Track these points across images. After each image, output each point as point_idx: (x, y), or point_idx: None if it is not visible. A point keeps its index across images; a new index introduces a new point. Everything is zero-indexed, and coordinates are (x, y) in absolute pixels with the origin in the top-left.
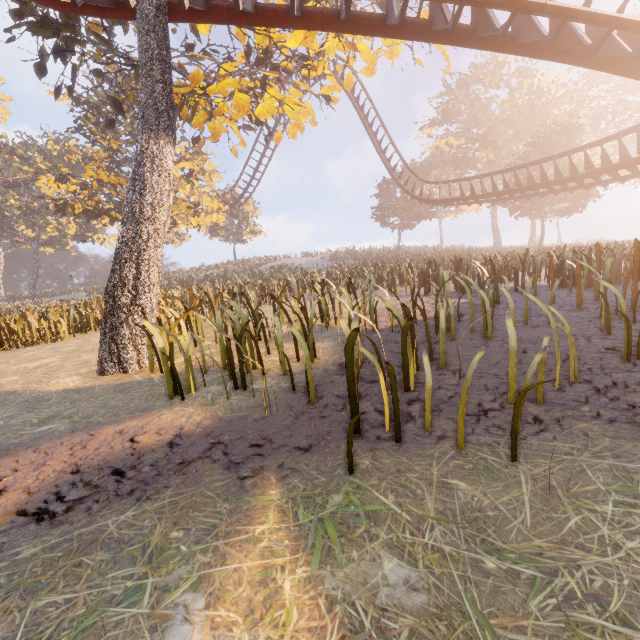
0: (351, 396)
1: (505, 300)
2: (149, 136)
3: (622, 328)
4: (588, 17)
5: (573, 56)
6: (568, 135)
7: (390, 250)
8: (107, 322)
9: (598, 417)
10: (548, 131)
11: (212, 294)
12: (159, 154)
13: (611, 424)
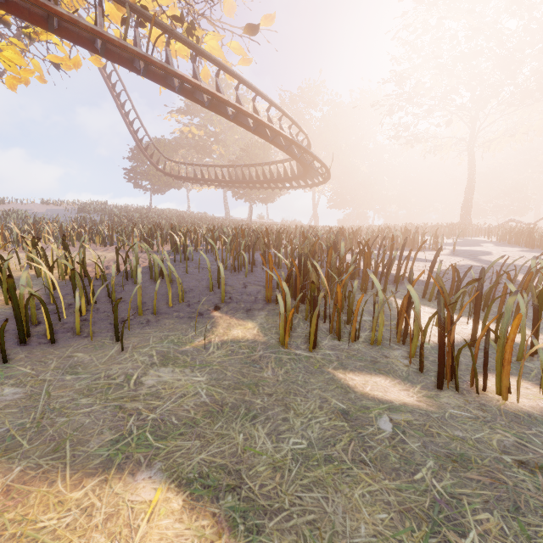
0: (18, 319)
1: (194, 258)
2: None
3: (228, 275)
4: (225, 101)
5: (228, 116)
6: (265, 151)
7: (143, 209)
8: None
9: (178, 317)
10: (254, 145)
11: None
12: None
13: (180, 319)
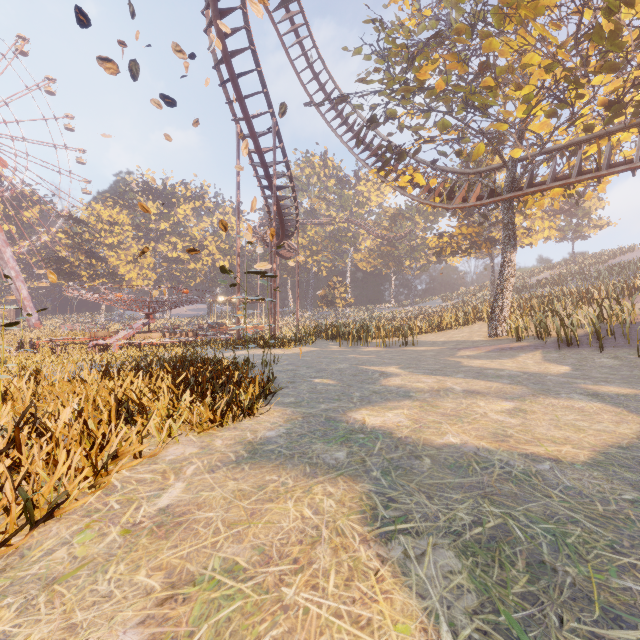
0: (566, 337)
1: None
2: (506, 252)
3: None
4: None
5: None
6: None
7: None
8: (491, 320)
9: None
10: None
11: (536, 305)
12: (510, 258)
13: None
